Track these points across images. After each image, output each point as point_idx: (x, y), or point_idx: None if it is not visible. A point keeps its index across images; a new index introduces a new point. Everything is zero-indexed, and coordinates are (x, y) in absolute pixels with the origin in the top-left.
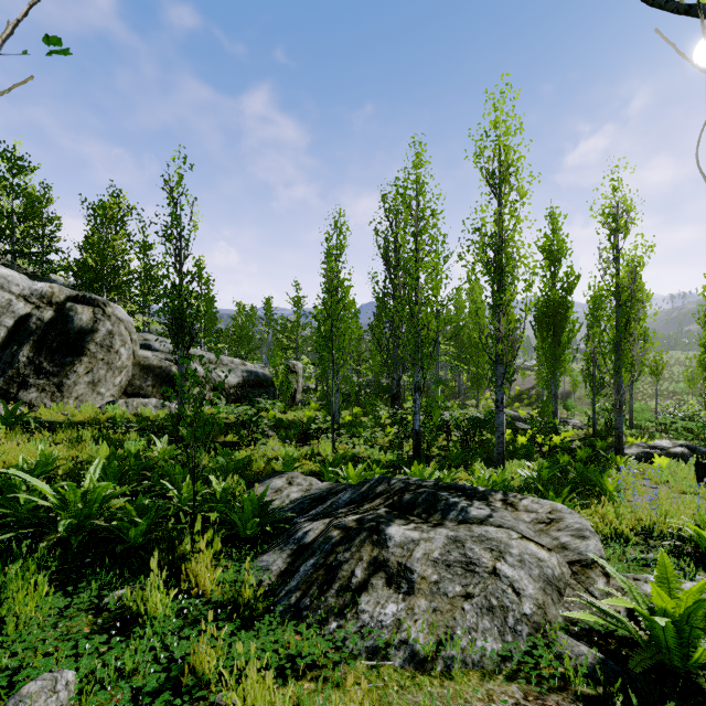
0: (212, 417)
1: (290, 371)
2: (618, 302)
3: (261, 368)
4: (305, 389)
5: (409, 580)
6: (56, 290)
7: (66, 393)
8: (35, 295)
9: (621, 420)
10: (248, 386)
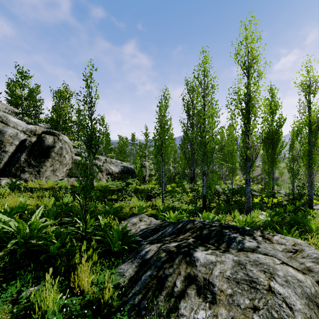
0: (106, 187)
1: (143, 166)
2: (310, 130)
3: (130, 165)
4: (149, 175)
5: (212, 292)
6: (37, 128)
7: (41, 175)
8: (28, 130)
9: (312, 191)
10: (123, 173)
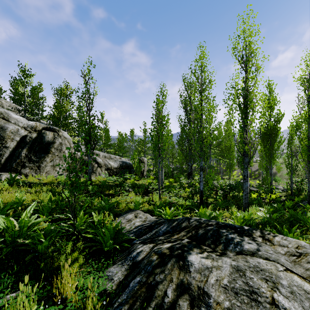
0: (104, 182)
1: (141, 161)
2: (309, 125)
3: (128, 160)
4: (148, 170)
5: (207, 305)
6: (38, 125)
7: (42, 170)
8: (29, 127)
9: None
10: (122, 168)
